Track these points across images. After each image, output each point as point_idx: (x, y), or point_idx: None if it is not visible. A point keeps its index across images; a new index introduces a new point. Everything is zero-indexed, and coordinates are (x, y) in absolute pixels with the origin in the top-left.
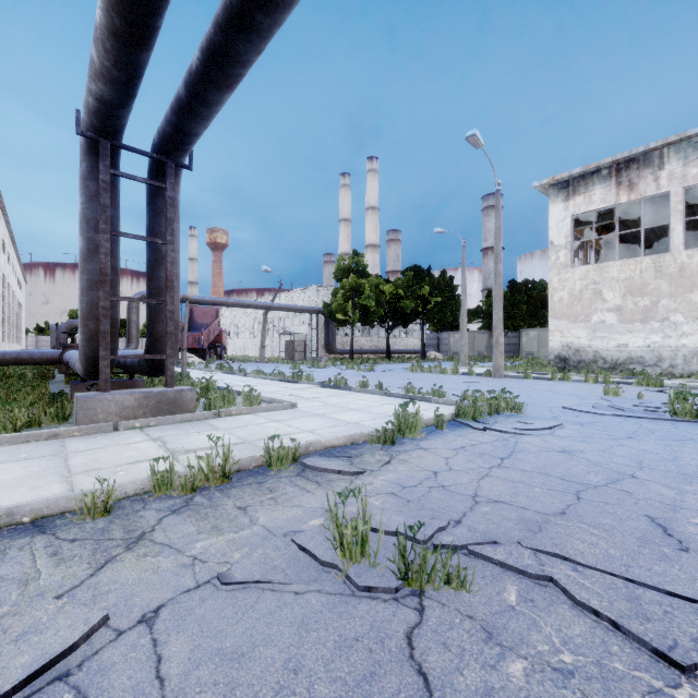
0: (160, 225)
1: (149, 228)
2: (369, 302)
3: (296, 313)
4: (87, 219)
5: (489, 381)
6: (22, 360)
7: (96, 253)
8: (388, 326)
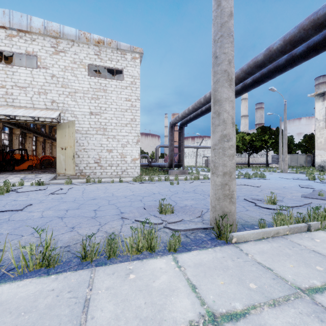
0: (181, 138)
1: (179, 139)
2: (239, 144)
3: (208, 148)
4: (170, 139)
5: (278, 173)
6: (140, 165)
7: (171, 145)
8: (248, 153)
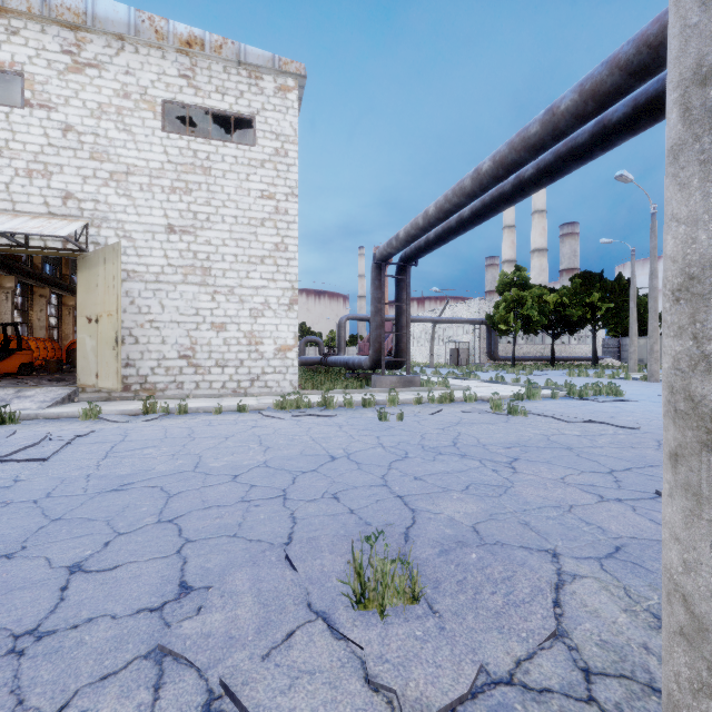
0: (402, 295)
1: (397, 297)
2: (531, 312)
3: (459, 324)
4: (375, 298)
5: (637, 383)
6: (302, 362)
7: (378, 313)
8: (553, 334)
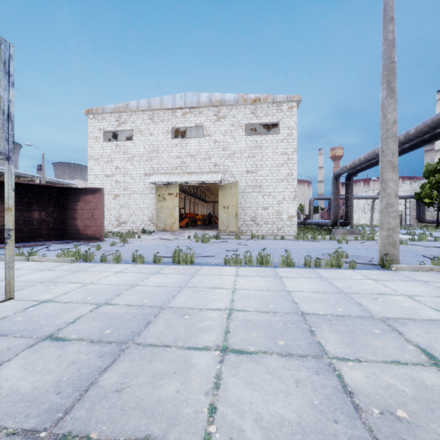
0: (348, 191)
1: (346, 192)
2: None
3: None
4: (334, 193)
5: None
6: None
7: (336, 200)
8: None
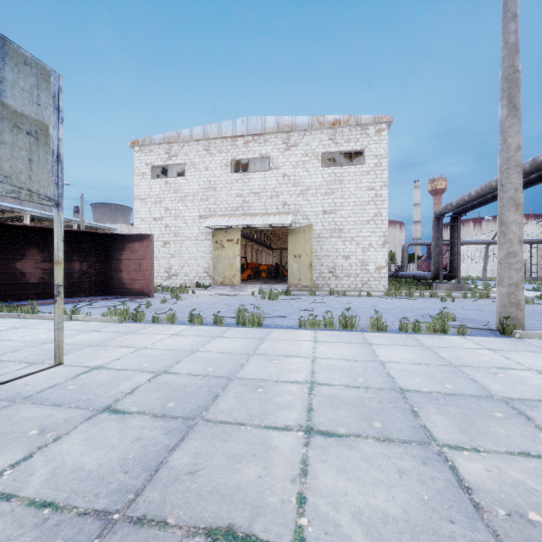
0: (455, 234)
1: (451, 236)
2: None
3: None
4: (435, 237)
5: None
6: None
7: (437, 246)
8: None
